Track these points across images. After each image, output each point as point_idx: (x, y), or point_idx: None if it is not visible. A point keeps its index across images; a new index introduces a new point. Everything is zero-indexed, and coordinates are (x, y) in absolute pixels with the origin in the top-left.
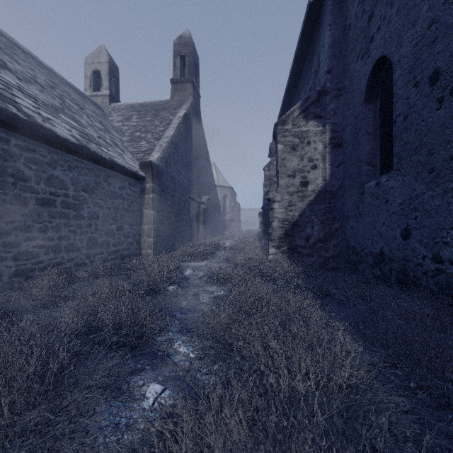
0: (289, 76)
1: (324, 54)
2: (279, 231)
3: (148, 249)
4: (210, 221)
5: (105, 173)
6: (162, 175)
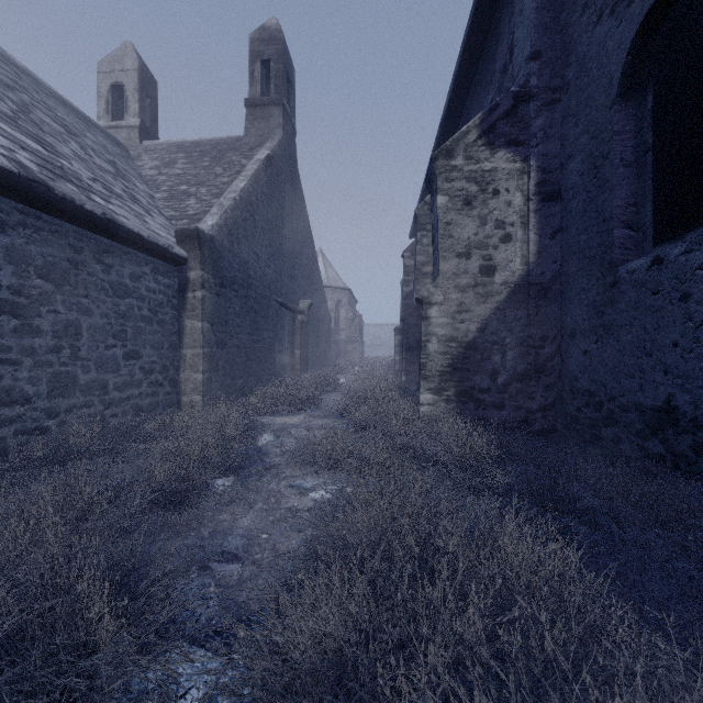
0: (451, 87)
1: (524, 26)
2: (439, 361)
3: (193, 394)
4: (314, 342)
5: (96, 244)
6: (222, 257)
